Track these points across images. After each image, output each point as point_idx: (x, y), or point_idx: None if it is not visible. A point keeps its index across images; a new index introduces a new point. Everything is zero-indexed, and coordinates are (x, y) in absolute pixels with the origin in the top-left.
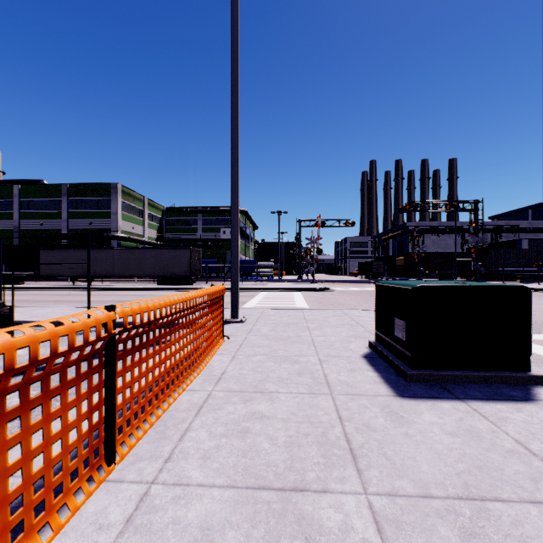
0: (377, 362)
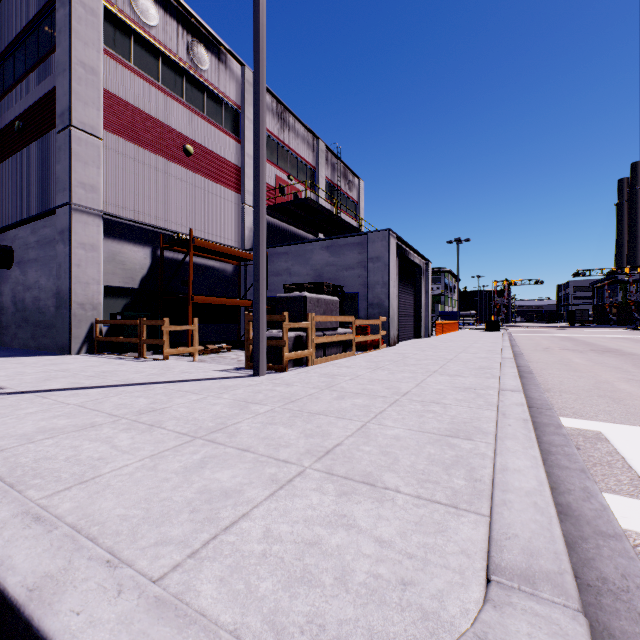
0: (482, 331)
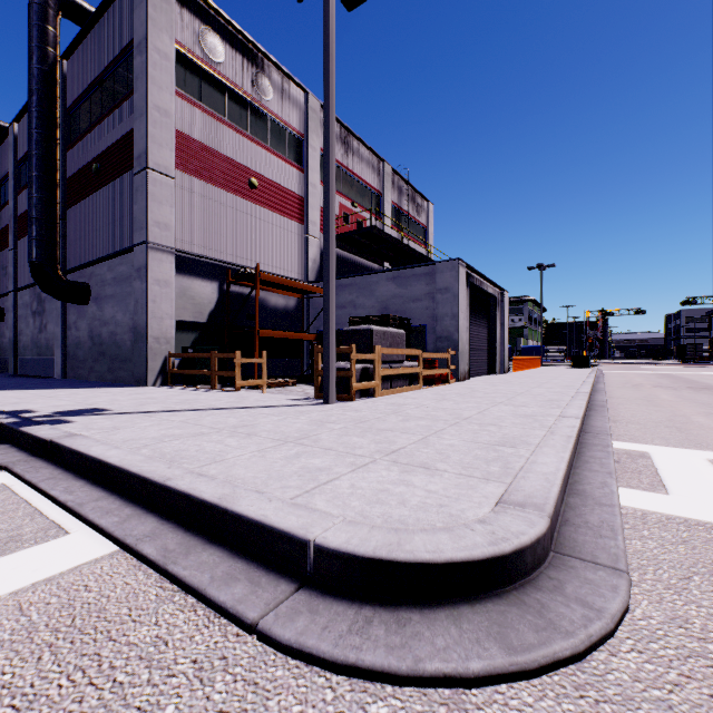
0: (569, 368)
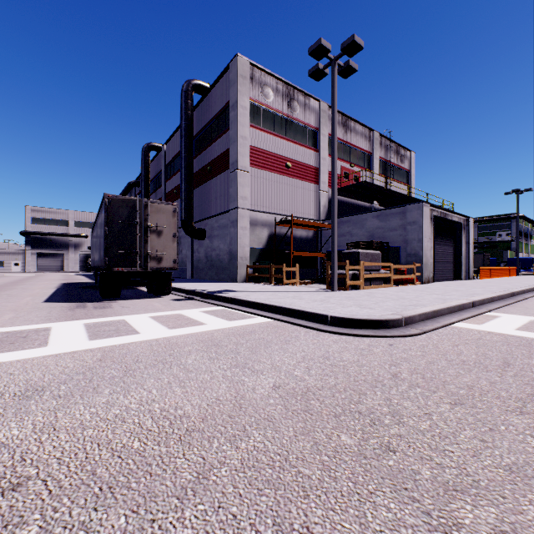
0: None
